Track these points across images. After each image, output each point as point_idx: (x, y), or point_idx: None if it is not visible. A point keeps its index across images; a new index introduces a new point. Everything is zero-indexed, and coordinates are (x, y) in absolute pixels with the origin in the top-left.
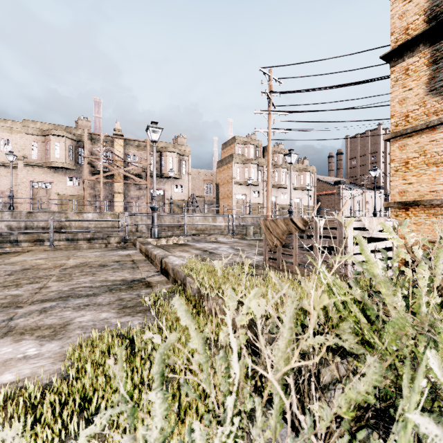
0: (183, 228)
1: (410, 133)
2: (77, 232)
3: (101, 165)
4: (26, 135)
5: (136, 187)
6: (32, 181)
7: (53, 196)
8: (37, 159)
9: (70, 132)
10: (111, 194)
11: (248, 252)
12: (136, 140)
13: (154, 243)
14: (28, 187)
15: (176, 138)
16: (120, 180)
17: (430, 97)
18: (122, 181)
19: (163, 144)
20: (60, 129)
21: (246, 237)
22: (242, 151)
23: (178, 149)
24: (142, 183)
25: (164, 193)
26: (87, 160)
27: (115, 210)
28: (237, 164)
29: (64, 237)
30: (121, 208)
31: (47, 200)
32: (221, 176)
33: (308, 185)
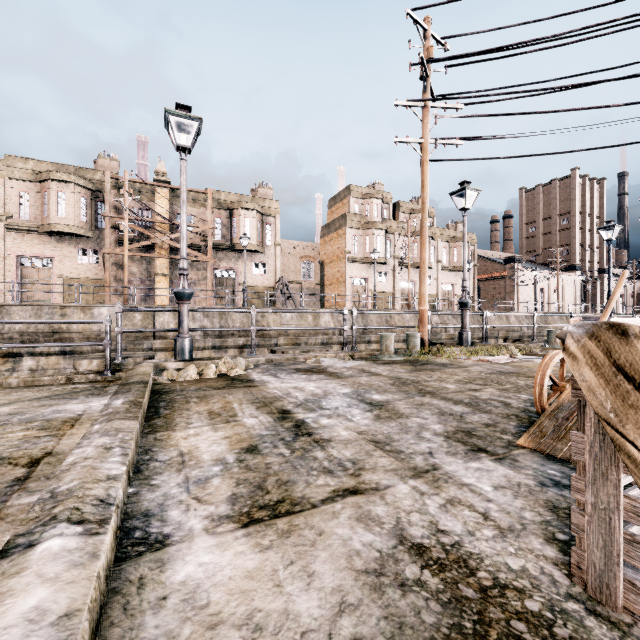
0: (265, 333)
1: None
2: (82, 339)
3: (125, 227)
4: (11, 180)
5: (191, 266)
6: (21, 255)
7: (55, 281)
8: (29, 220)
9: (83, 176)
10: (150, 276)
11: (417, 430)
12: (190, 191)
13: (169, 376)
14: (14, 266)
15: (257, 189)
16: (165, 254)
17: None
18: (166, 256)
19: (234, 197)
20: (67, 172)
21: (381, 356)
22: (361, 209)
23: (258, 204)
24: (199, 259)
25: (236, 275)
26: (111, 221)
27: (156, 303)
28: (353, 230)
29: (58, 349)
30: (166, 300)
31: (45, 286)
32: (327, 249)
33: (468, 261)
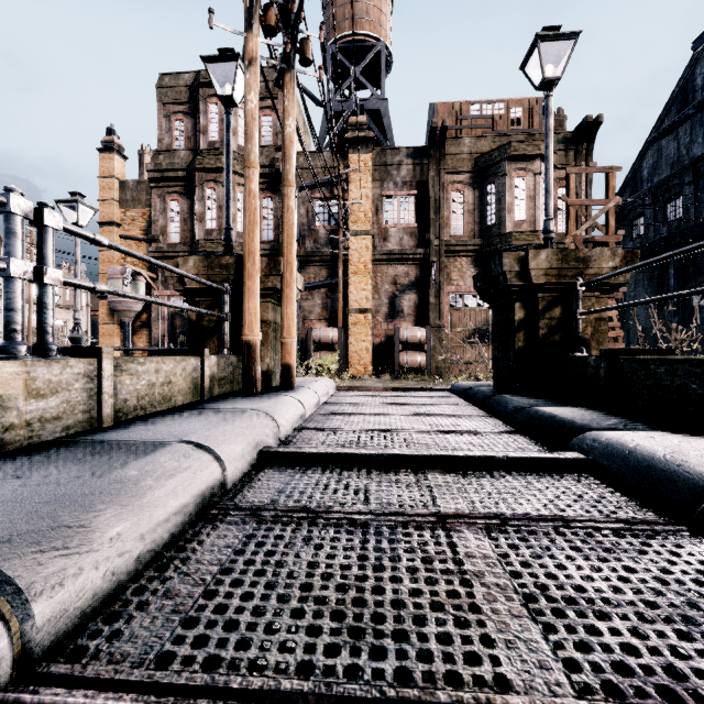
0: None
1: (105, 325)
2: None
3: None
4: None
5: None
6: None
7: None
8: None
9: None
10: None
11: None
12: None
13: None
14: None
15: None
16: None
17: (110, 315)
18: None
19: None
20: None
21: None
22: None
23: None
24: None
25: None
26: None
27: None
28: None
29: None
30: None
31: None
32: None
33: None
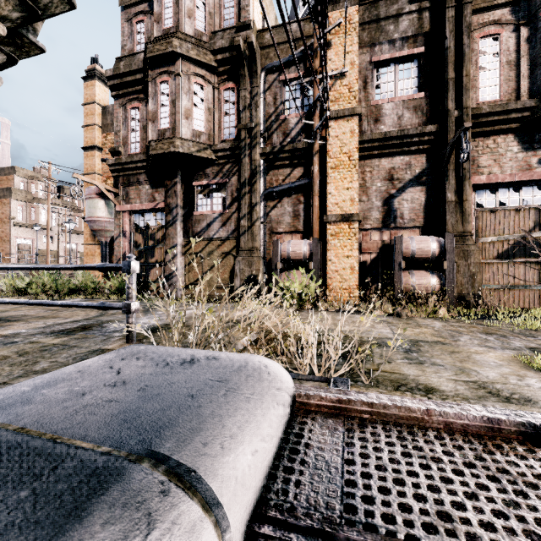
0: None
1: (88, 245)
2: None
3: None
4: None
5: None
6: None
7: None
8: None
9: None
10: None
11: None
12: None
13: None
14: None
15: None
16: None
17: (92, 236)
18: None
19: None
20: None
21: None
22: (27, 186)
23: None
24: None
25: None
26: None
27: None
28: (19, 201)
29: None
30: None
31: None
32: None
33: None
